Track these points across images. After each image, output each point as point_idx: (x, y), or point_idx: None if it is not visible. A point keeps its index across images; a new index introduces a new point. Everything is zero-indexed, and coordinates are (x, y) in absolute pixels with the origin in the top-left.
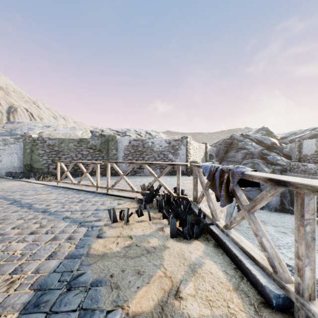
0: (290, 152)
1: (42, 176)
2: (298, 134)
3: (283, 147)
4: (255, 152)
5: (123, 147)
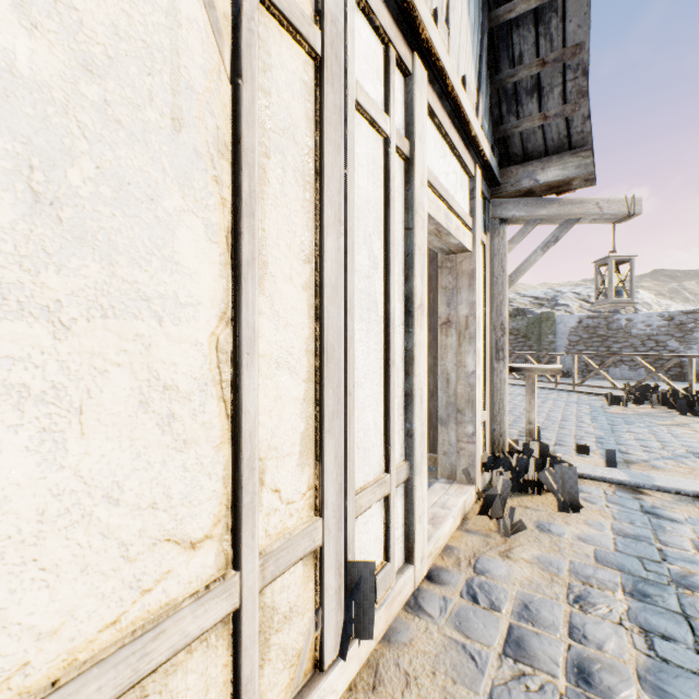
0: None
1: None
2: None
3: None
4: None
5: (566, 330)
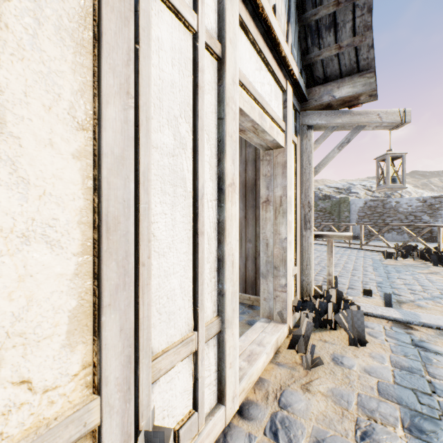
0: None
1: None
2: None
3: None
4: None
5: (357, 209)
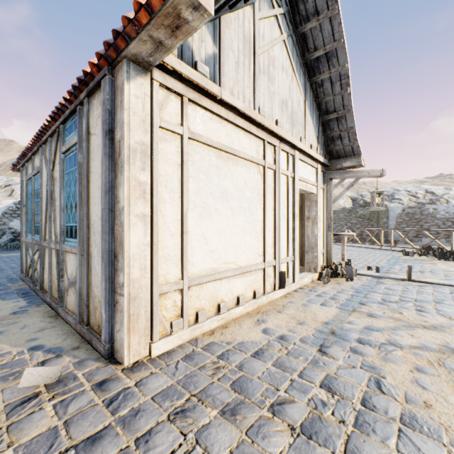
0: None
1: None
2: None
3: None
4: None
5: (395, 215)
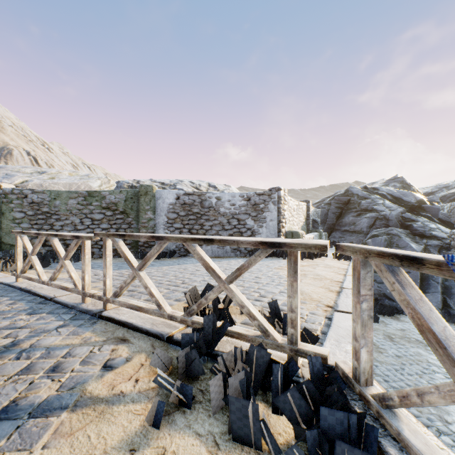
0: (452, 216)
1: (3, 260)
2: (454, 187)
3: (440, 207)
4: (392, 216)
5: (166, 206)
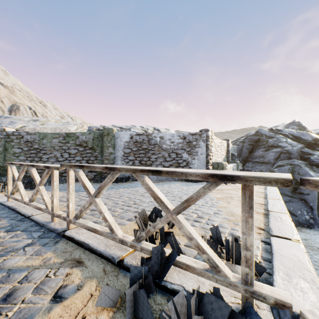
0: None
1: (2, 184)
2: None
3: None
4: (293, 151)
5: (122, 143)
